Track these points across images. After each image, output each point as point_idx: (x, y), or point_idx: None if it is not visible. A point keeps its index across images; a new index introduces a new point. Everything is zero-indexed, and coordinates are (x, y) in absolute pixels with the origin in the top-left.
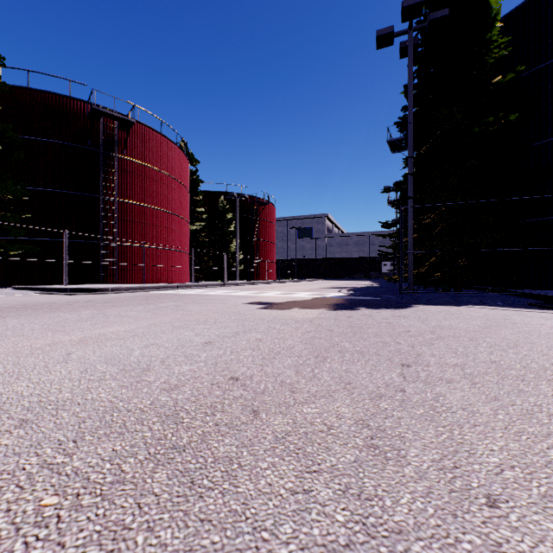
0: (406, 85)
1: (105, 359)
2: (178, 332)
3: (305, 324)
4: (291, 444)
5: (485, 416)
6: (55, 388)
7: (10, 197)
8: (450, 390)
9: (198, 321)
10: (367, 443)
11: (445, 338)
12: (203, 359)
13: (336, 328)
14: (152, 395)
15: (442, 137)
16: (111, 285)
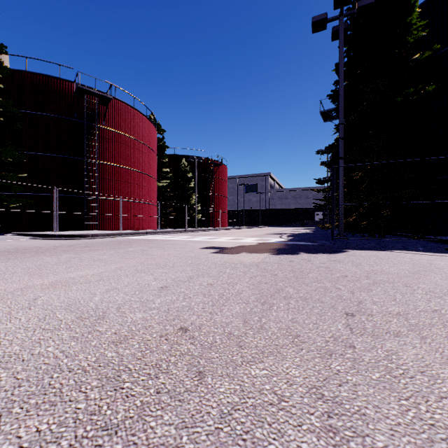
0: (337, 64)
1: (66, 305)
2: (139, 276)
3: (252, 268)
4: (238, 424)
5: (447, 383)
6: (7, 339)
7: (11, 160)
8: (401, 347)
9: (158, 265)
10: (325, 424)
11: (381, 283)
12: (157, 306)
13: (280, 273)
14: (99, 349)
15: (368, 107)
16: (92, 232)
